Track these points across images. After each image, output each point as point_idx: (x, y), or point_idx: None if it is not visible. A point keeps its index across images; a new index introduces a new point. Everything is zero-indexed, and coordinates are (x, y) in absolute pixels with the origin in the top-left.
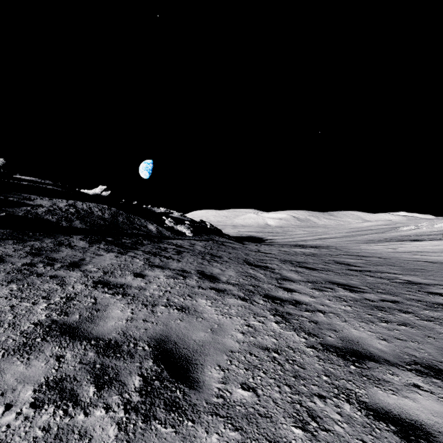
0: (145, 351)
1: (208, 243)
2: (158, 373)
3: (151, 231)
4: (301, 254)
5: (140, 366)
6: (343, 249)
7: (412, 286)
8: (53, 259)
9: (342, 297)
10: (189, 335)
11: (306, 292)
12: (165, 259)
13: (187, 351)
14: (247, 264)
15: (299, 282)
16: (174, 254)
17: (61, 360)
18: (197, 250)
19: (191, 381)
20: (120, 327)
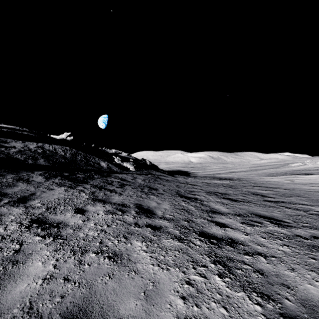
0: None
1: (147, 177)
2: None
3: (102, 167)
4: (221, 185)
5: None
6: (252, 181)
7: None
8: (4, 194)
9: (274, 233)
10: (116, 306)
11: (238, 227)
12: (109, 192)
13: None
14: (179, 196)
15: (228, 215)
16: (118, 187)
17: None
18: (138, 183)
19: None
20: (29, 294)
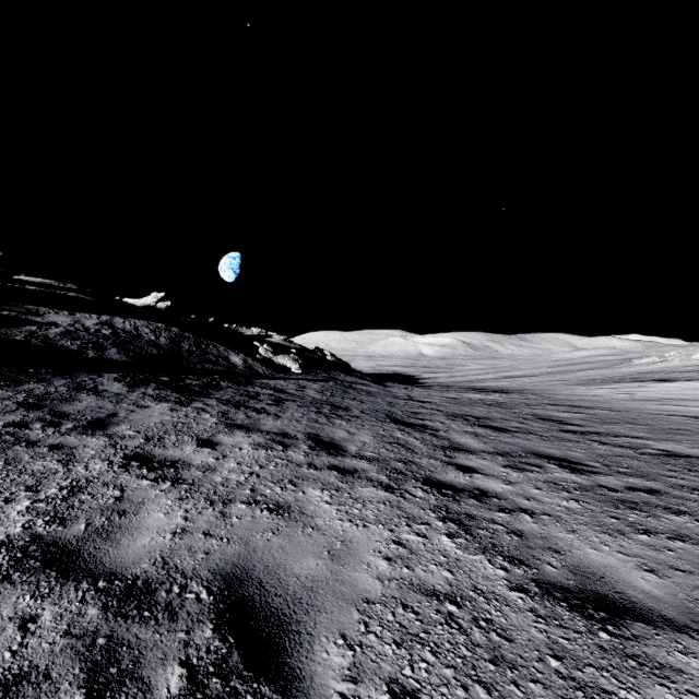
0: (201, 604)
1: (328, 386)
2: (220, 657)
3: (234, 366)
4: (479, 403)
5: (186, 640)
6: (547, 395)
7: (675, 460)
8: (62, 414)
9: (560, 482)
10: (287, 565)
11: (497, 473)
12: (255, 413)
13: (283, 603)
14: (392, 421)
15: (481, 453)
16: (271, 404)
17: (30, 627)
18: (309, 398)
19: (286, 677)
20: (158, 549)
